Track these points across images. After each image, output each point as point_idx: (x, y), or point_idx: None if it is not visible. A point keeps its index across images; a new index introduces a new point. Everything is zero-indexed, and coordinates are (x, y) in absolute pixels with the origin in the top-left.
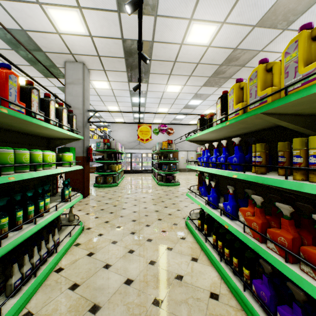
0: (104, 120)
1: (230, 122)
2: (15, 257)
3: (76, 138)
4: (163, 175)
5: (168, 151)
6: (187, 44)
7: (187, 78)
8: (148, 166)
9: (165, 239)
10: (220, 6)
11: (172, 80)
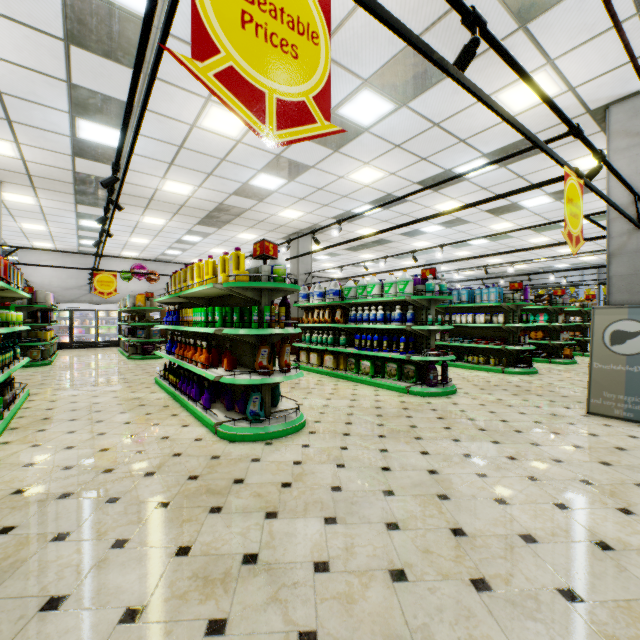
0: (3, 241)
1: (170, 297)
2: (6, 384)
3: (25, 297)
4: (138, 344)
5: (147, 309)
6: (165, 191)
7: (172, 214)
8: (112, 335)
9: (130, 389)
10: (192, 178)
11: (151, 213)
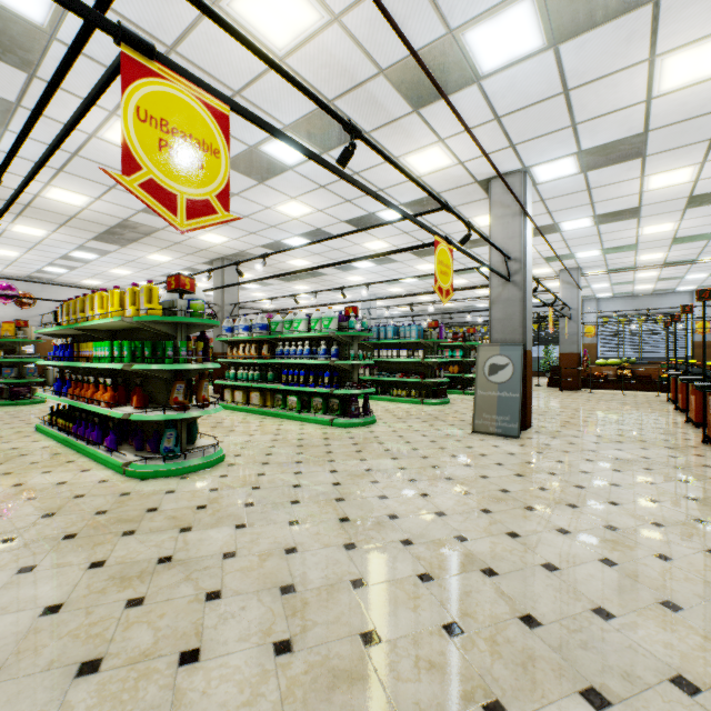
0: None
1: (62, 328)
2: None
3: None
4: (4, 387)
5: (18, 342)
6: (49, 198)
7: (57, 225)
8: None
9: (1, 440)
10: (88, 188)
11: (25, 221)
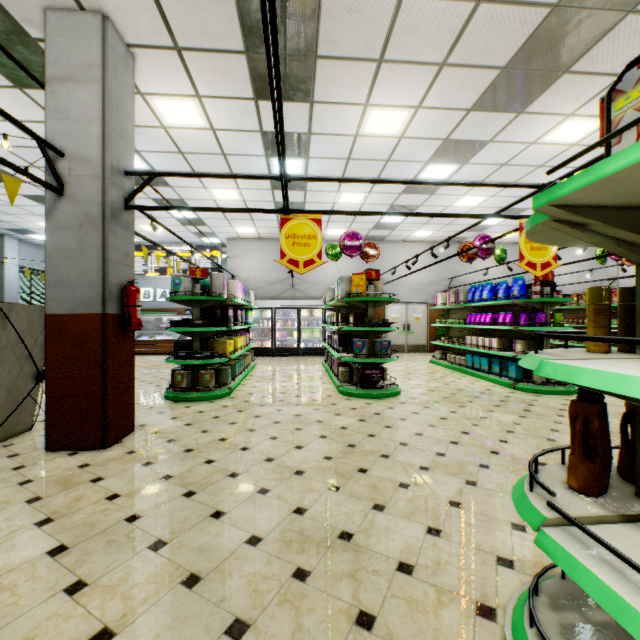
0: (212, 231)
1: None
2: None
3: None
4: (353, 365)
5: (368, 302)
6: None
7: (431, 75)
8: (315, 339)
9: None
10: None
11: (384, 88)
